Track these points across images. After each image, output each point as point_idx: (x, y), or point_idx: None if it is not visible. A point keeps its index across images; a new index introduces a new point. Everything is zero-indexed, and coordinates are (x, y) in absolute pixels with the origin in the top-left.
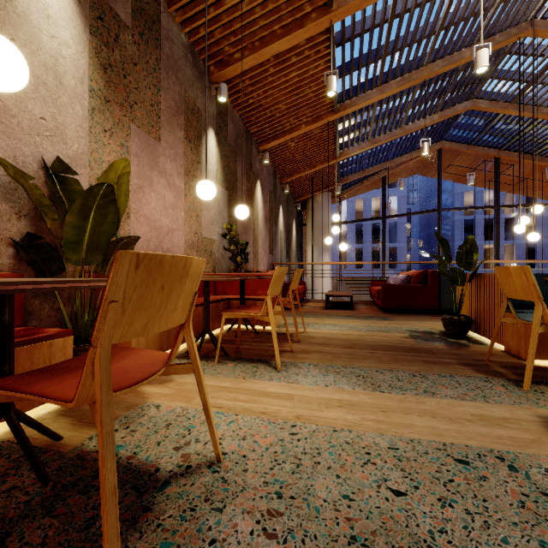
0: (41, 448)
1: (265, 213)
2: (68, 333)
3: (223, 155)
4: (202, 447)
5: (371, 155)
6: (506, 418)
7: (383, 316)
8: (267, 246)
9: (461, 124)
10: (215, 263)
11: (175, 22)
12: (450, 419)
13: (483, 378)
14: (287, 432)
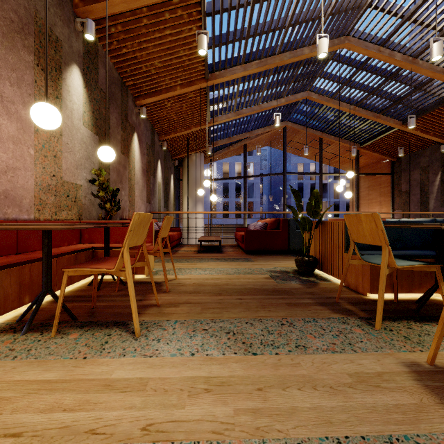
0: None
1: (143, 165)
2: None
3: (92, 98)
4: None
5: (235, 125)
6: (380, 373)
7: (246, 257)
8: (145, 195)
9: (299, 110)
10: (81, 210)
11: None
12: (331, 387)
13: (341, 319)
14: None
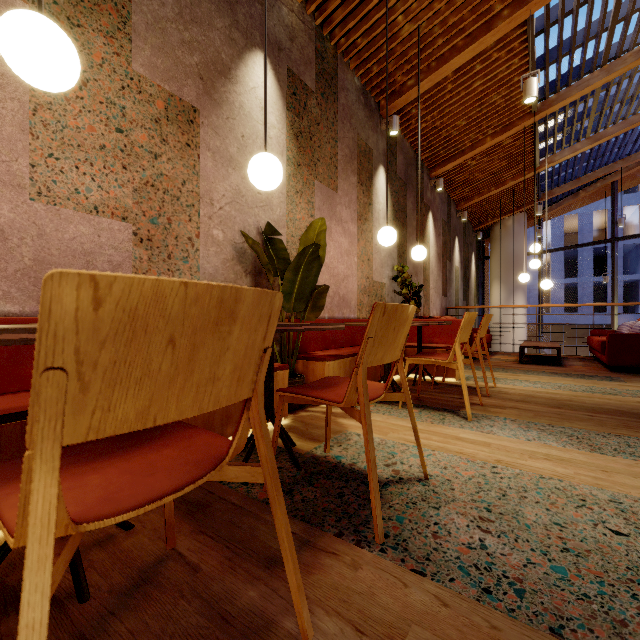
0: (284, 448)
1: (438, 249)
2: (285, 367)
3: (392, 191)
4: (408, 468)
5: (590, 156)
6: None
7: (609, 376)
8: (440, 287)
9: None
10: None
11: (350, 69)
12: None
13: None
14: (488, 470)
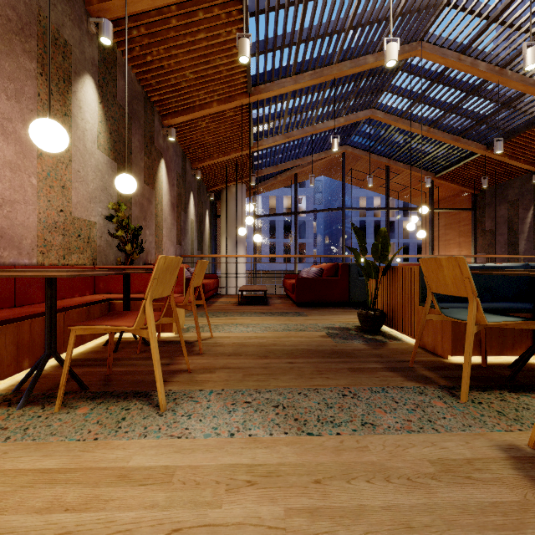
0: None
1: (172, 198)
2: None
3: (109, 116)
4: None
5: (284, 150)
6: (470, 460)
7: (298, 311)
8: (174, 235)
9: (361, 132)
10: (96, 252)
11: None
12: (409, 478)
13: (416, 389)
14: None
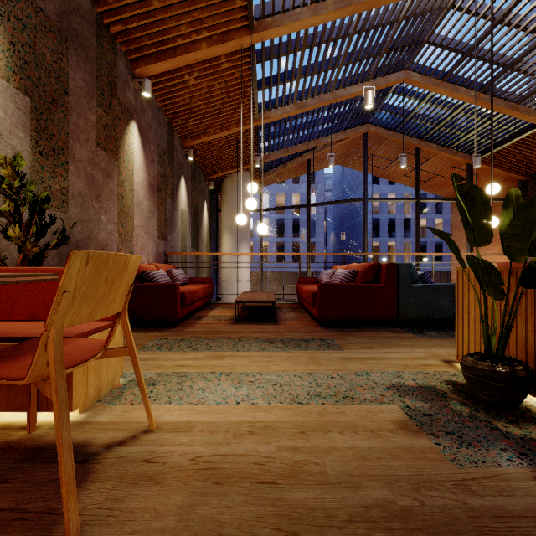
0: None
1: (151, 178)
2: None
3: (8, 13)
4: None
5: (295, 127)
6: None
7: (323, 337)
8: (155, 227)
9: (388, 106)
10: None
11: None
12: None
13: None
14: None
